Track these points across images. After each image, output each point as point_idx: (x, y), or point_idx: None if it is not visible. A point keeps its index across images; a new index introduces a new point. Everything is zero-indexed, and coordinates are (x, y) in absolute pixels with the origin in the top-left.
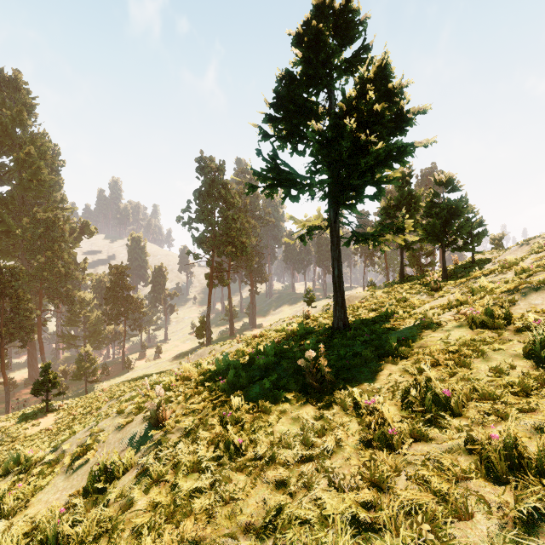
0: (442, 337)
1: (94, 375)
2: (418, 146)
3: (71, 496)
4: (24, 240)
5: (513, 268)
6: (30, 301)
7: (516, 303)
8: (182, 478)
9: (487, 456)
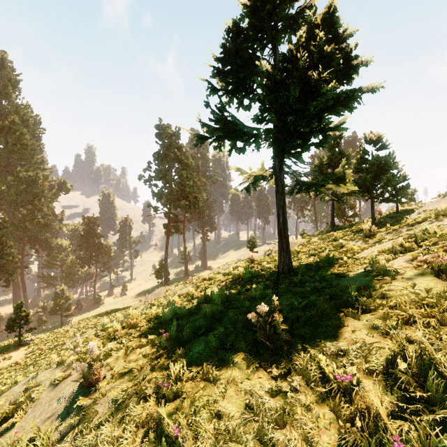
0: (406, 287)
1: (69, 310)
2: (365, 92)
3: None
4: (9, 195)
5: None
6: (12, 247)
7: None
8: None
9: None
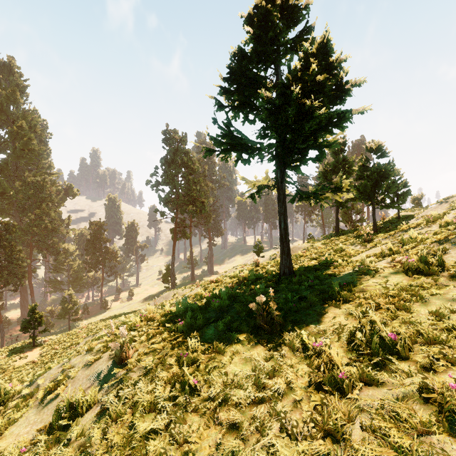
0: (380, 283)
1: (76, 315)
2: (355, 113)
3: (39, 430)
4: (17, 200)
5: (437, 222)
6: (21, 252)
7: (447, 252)
8: (139, 418)
9: (449, 408)
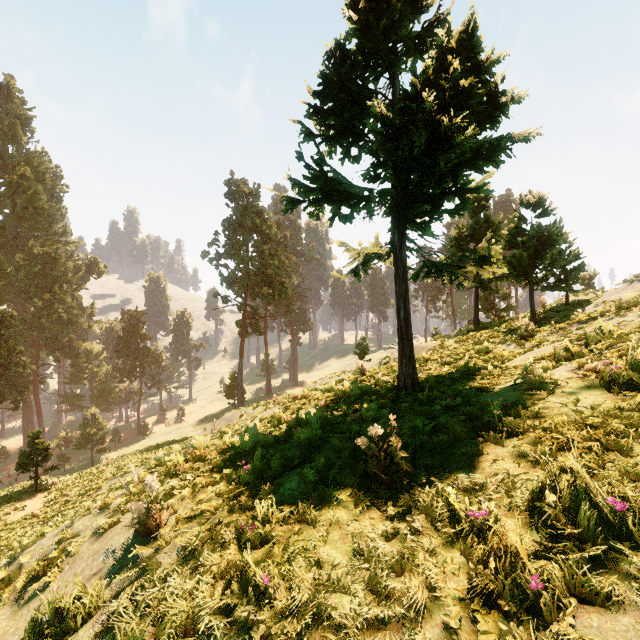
0: (567, 404)
1: (103, 443)
2: (516, 140)
3: None
4: (18, 280)
5: (633, 309)
6: (23, 354)
7: None
8: None
9: None
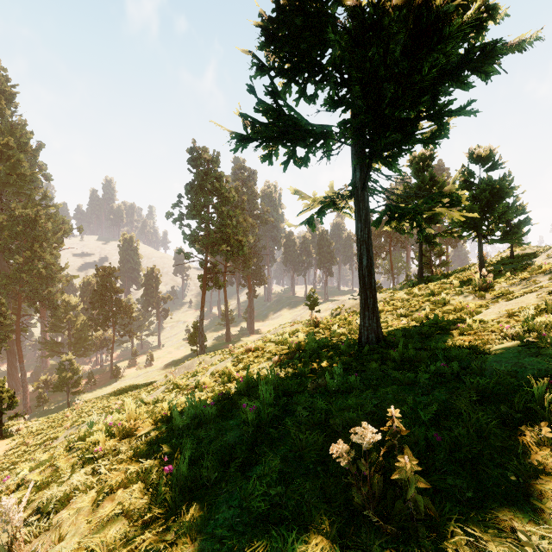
0: None
1: (78, 386)
2: (508, 50)
3: None
4: (2, 239)
5: None
6: (4, 306)
7: None
8: None
9: None
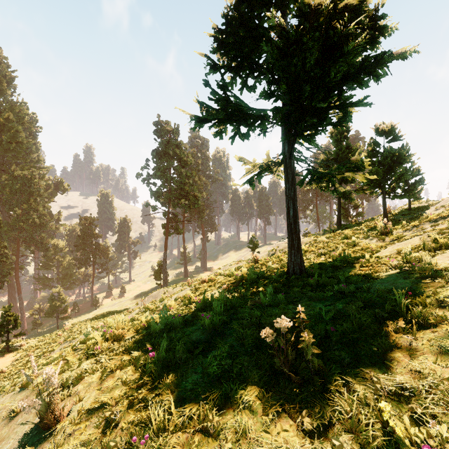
0: None
1: (65, 313)
2: (394, 59)
3: None
4: (4, 195)
5: None
6: (6, 248)
7: None
8: None
9: None
